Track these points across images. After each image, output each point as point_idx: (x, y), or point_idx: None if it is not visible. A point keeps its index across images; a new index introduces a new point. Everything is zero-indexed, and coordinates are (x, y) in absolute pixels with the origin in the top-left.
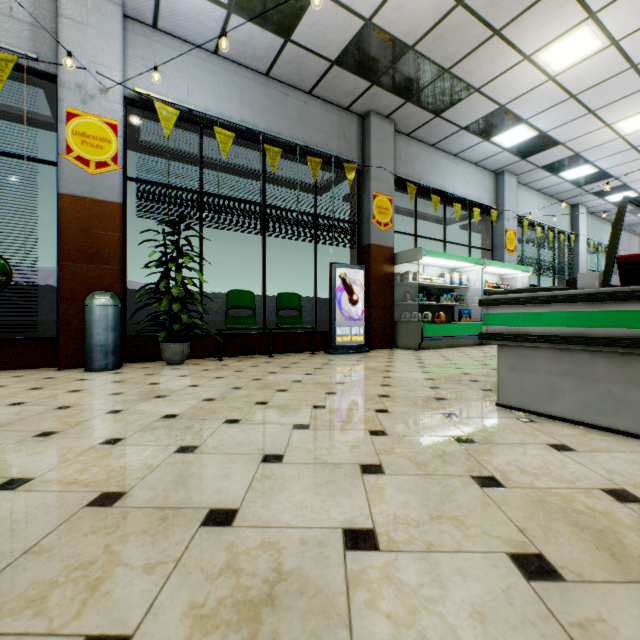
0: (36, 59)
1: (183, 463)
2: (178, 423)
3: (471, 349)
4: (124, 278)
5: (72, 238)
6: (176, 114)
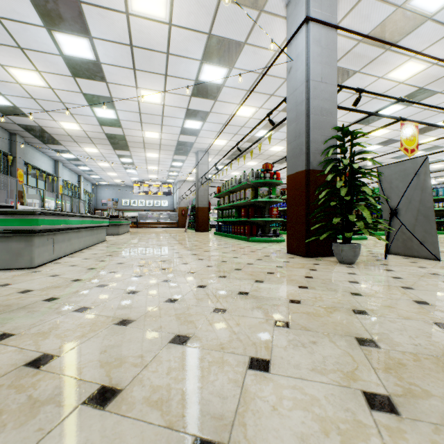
0: None
1: None
2: None
3: None
4: None
5: None
6: None
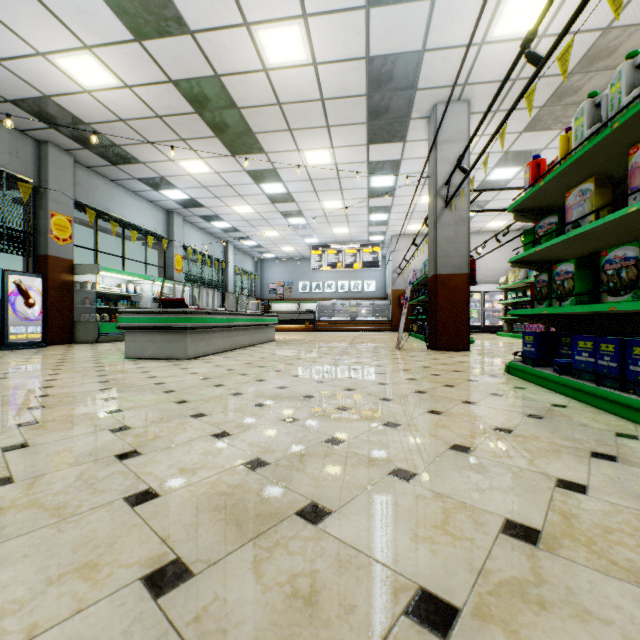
0: None
1: None
2: None
3: None
4: None
5: None
6: None
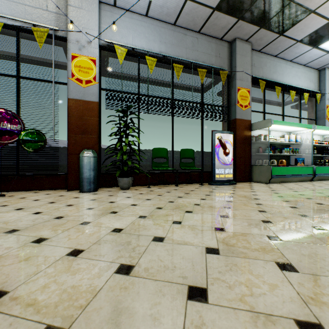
0: (58, 30)
1: (120, 289)
2: (121, 237)
3: (306, 183)
4: (99, 142)
5: (74, 121)
6: (125, 51)
